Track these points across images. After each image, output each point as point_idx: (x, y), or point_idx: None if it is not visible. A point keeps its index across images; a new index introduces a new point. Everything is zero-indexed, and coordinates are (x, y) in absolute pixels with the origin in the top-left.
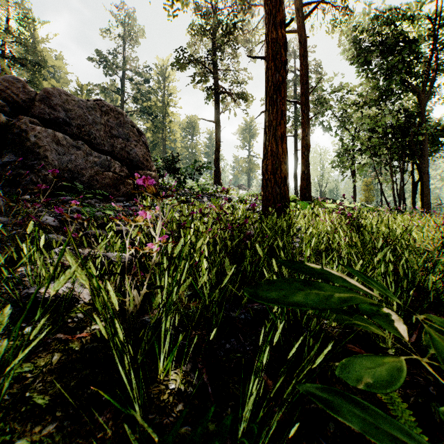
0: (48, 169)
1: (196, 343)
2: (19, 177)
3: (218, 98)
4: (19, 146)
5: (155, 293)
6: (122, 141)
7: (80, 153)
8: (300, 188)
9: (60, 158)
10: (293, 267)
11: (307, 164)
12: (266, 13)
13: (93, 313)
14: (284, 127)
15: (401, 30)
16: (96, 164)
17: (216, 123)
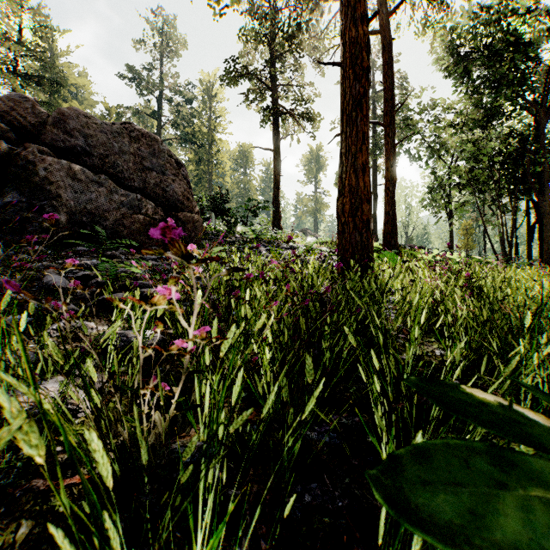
0: (62, 211)
1: (256, 493)
2: (25, 221)
3: (277, 121)
4: (25, 182)
5: (193, 401)
6: (156, 175)
7: (103, 191)
8: (383, 233)
9: (77, 197)
10: (445, 401)
11: (393, 202)
12: (342, 5)
13: (48, 522)
14: (366, 154)
15: (514, 30)
16: (122, 204)
17: (275, 152)
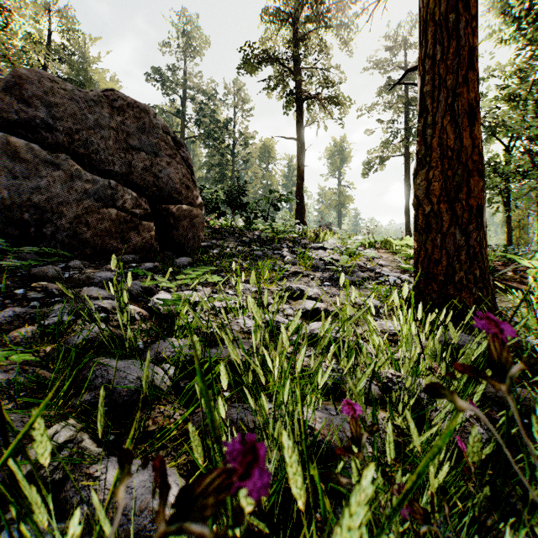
0: None
1: None
2: None
3: (301, 107)
4: None
5: None
6: (147, 157)
7: (60, 175)
8: None
9: (18, 184)
10: None
11: None
12: None
13: None
14: (476, 87)
15: None
16: (87, 193)
17: (299, 141)
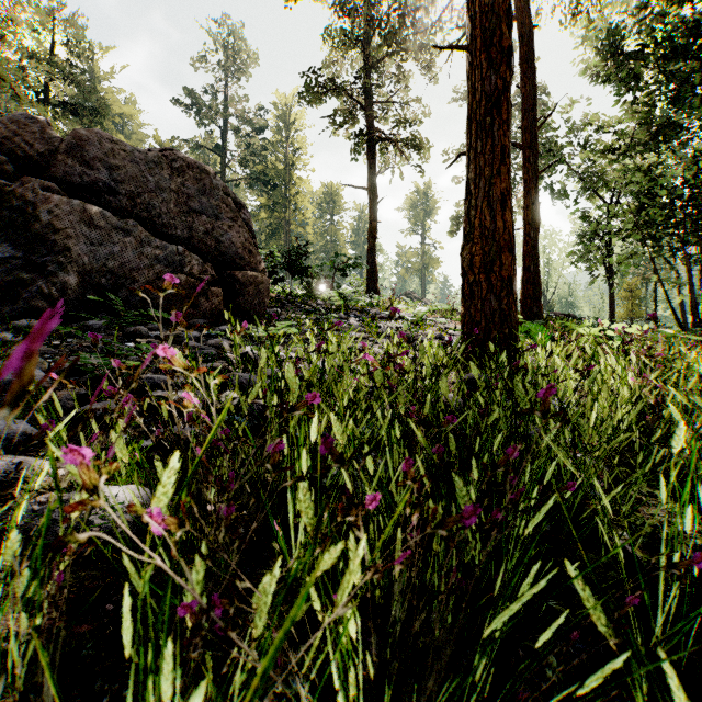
0: (71, 271)
1: None
2: (19, 285)
3: (373, 150)
4: (22, 231)
5: None
6: (207, 220)
7: (130, 241)
8: (522, 297)
9: (94, 251)
10: None
11: (535, 253)
12: None
13: None
14: (507, 179)
15: None
16: (157, 259)
17: (371, 191)
